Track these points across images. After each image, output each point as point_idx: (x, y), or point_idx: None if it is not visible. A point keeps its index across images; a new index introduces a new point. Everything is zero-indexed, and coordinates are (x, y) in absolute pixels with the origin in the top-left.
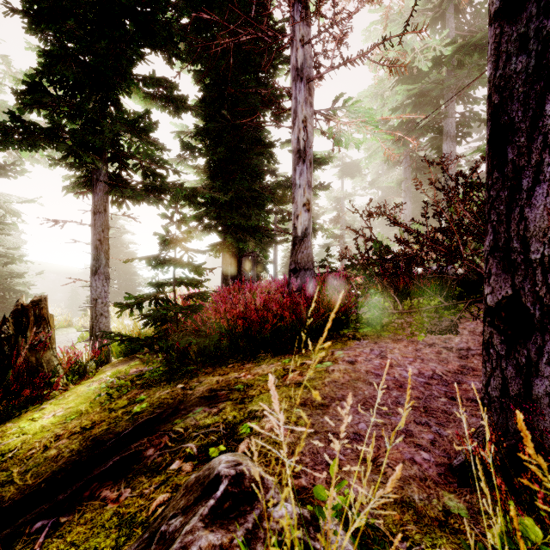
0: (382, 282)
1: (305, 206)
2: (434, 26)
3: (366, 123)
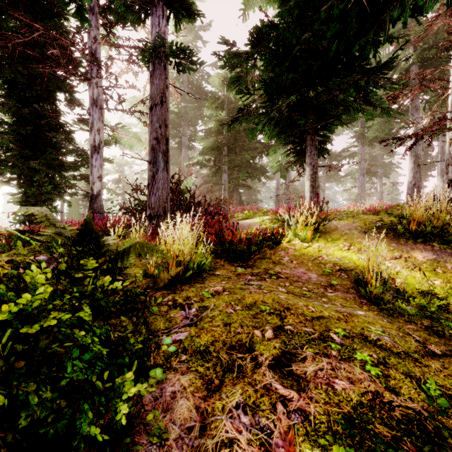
0: (140, 219)
1: (99, 178)
2: (178, 79)
3: (135, 137)
